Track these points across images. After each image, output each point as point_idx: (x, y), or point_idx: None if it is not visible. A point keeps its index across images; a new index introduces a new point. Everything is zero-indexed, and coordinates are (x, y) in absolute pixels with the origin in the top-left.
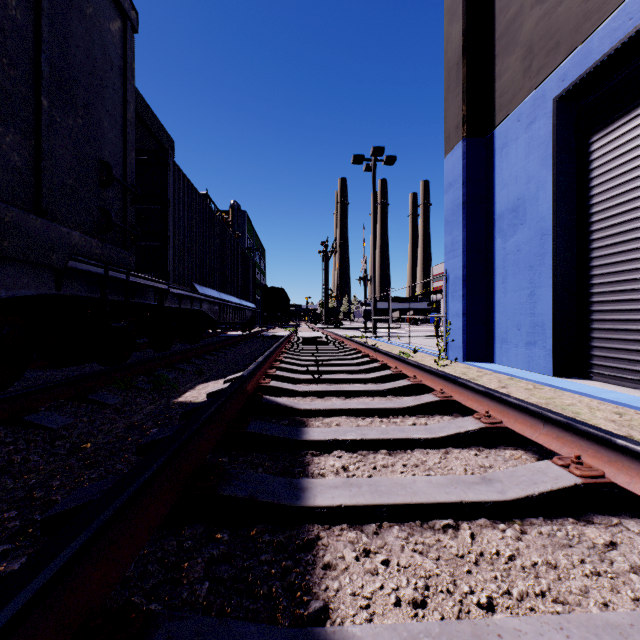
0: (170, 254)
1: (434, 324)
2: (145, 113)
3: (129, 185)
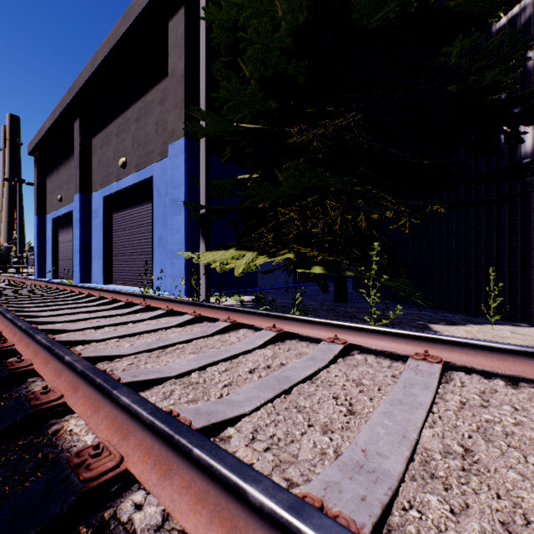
0: None
1: None
2: None
3: None
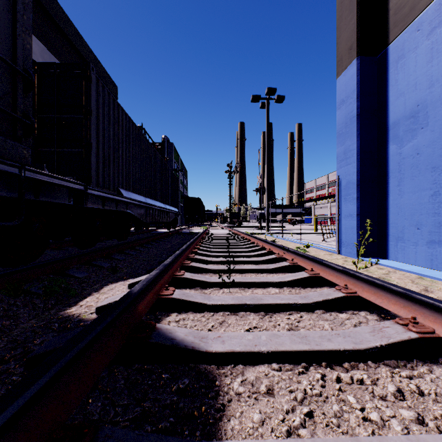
0: (92, 159)
1: (320, 224)
2: (93, 62)
3: (20, 69)
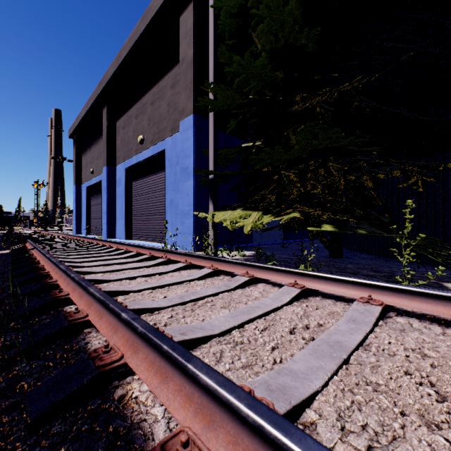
0: None
1: None
2: None
3: None
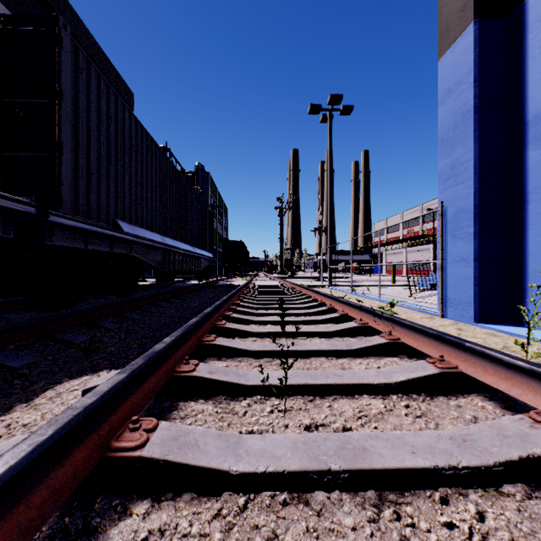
0: (64, 170)
1: (407, 273)
2: (98, 58)
3: None
